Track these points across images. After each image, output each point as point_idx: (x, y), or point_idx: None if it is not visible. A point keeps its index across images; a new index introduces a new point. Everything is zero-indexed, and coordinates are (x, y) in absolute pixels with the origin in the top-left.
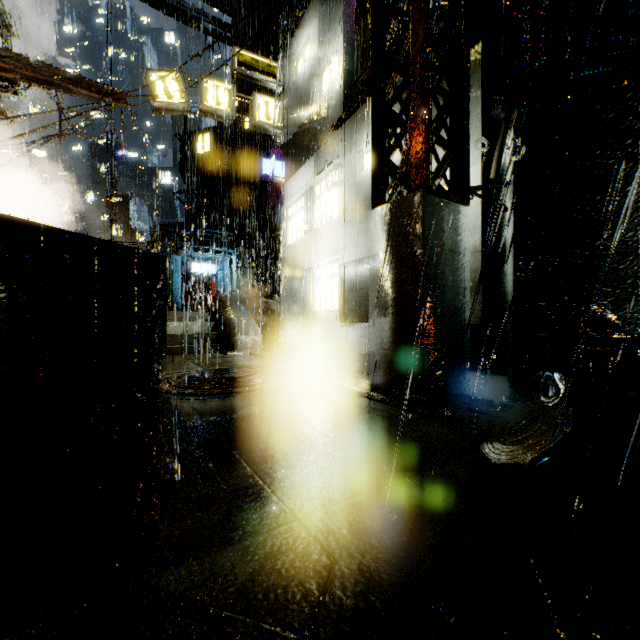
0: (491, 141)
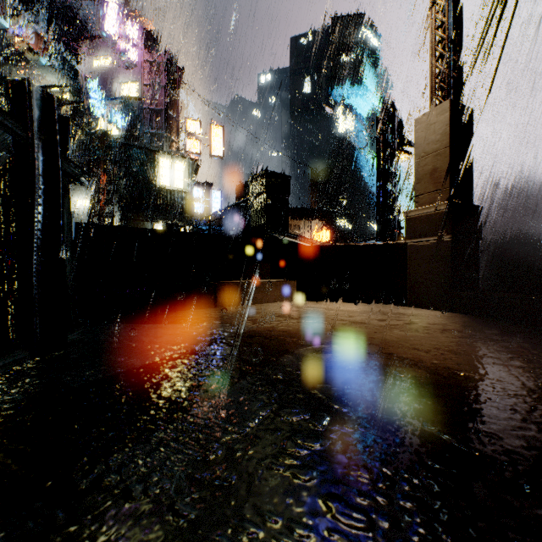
0: (121, 218)
